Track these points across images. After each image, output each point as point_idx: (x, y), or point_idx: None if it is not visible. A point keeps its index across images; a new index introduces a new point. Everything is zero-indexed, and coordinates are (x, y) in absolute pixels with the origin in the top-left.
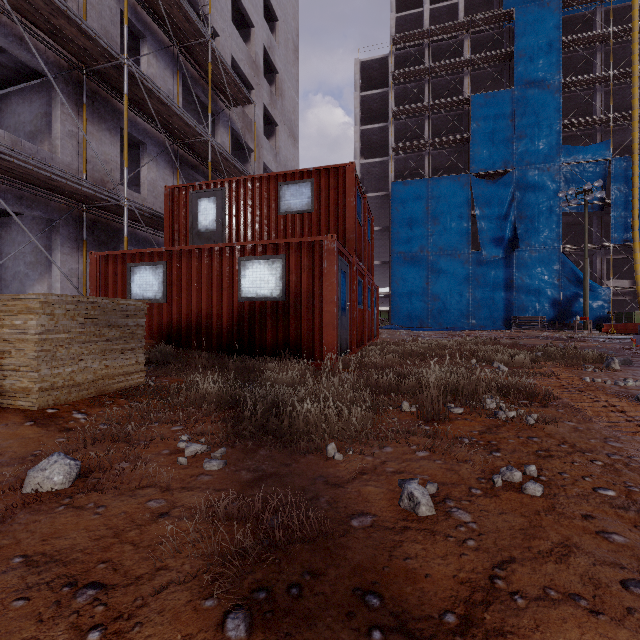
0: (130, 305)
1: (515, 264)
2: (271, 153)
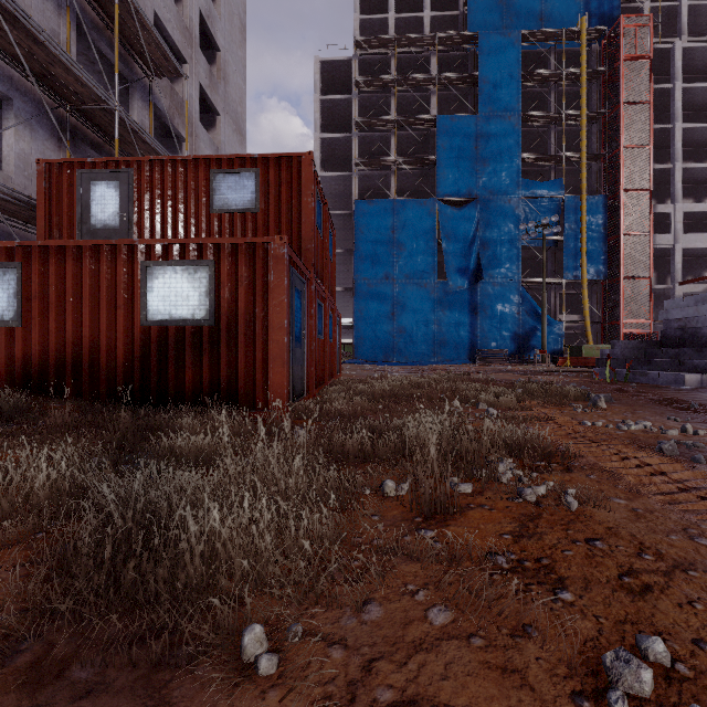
0: None
1: (479, 296)
2: (211, 147)
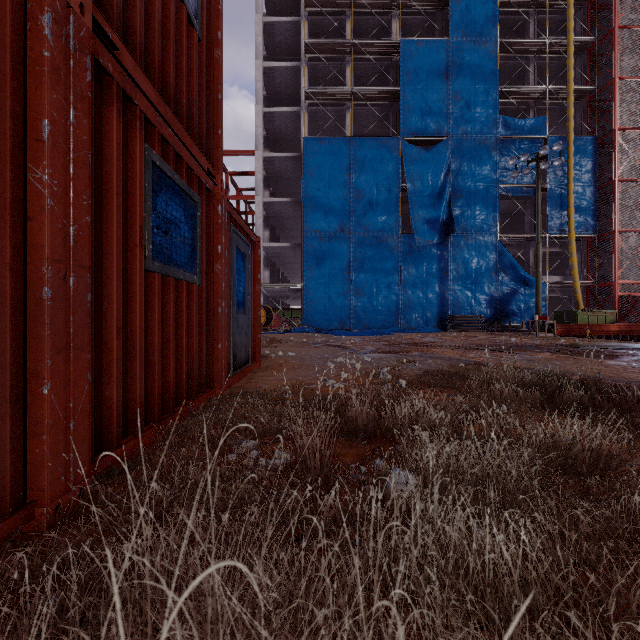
0: None
1: (450, 252)
2: None
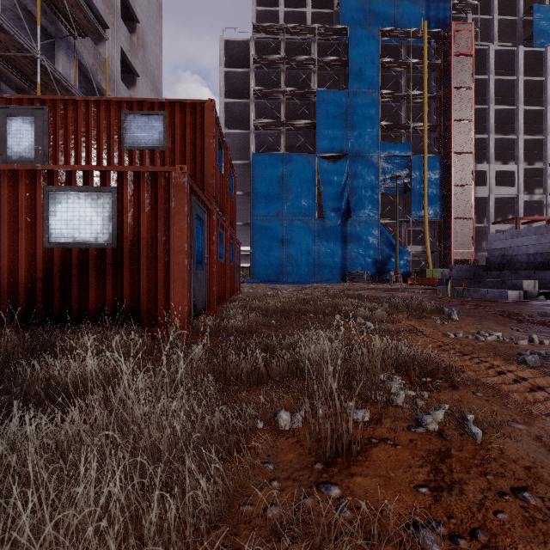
0: None
1: (349, 230)
2: None
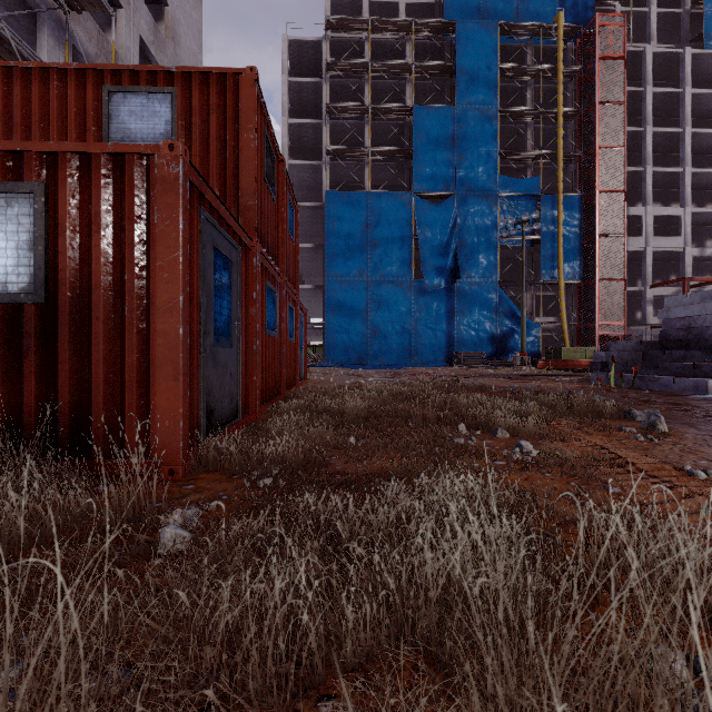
0: None
1: (457, 296)
2: None
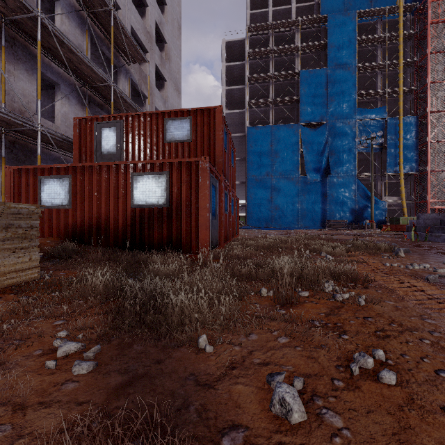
0: (22, 209)
1: (328, 185)
2: (161, 100)
